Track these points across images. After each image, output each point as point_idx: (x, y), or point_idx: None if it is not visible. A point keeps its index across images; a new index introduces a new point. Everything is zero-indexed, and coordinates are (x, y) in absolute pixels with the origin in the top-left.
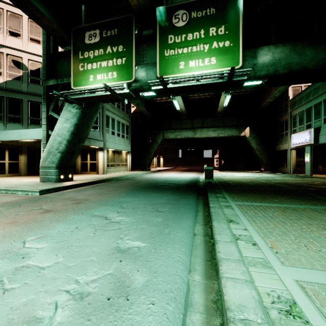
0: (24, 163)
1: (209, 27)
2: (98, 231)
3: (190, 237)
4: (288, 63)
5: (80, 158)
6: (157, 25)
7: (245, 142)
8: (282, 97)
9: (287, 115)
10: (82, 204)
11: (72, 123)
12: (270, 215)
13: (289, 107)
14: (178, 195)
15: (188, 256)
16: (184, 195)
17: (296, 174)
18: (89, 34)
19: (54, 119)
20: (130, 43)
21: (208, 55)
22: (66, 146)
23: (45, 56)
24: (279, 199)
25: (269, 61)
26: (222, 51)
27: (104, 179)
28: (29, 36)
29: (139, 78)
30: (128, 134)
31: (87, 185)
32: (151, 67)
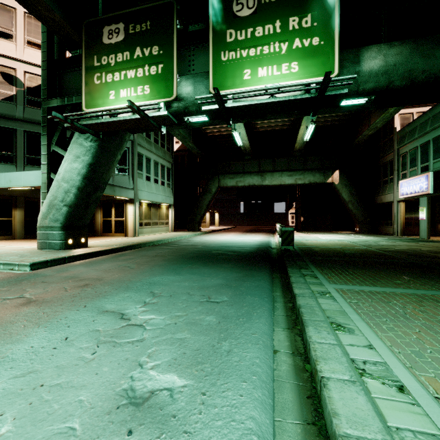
0: (19, 221)
1: (288, 17)
2: (101, 347)
3: (267, 358)
4: (407, 70)
5: (101, 214)
6: (209, 14)
7: (333, 191)
8: (386, 129)
9: (392, 153)
10: (90, 287)
11: (84, 162)
12: (400, 312)
13: (396, 142)
14: (241, 271)
15: (269, 411)
16: (251, 271)
17: (406, 236)
18: (109, 30)
19: (59, 157)
20: (170, 42)
21: (286, 59)
22: (76, 197)
23: (46, 64)
24: (401, 279)
25: (379, 68)
26: (309, 52)
27: (134, 244)
28: (26, 38)
29: (183, 95)
30: (170, 180)
31: (108, 254)
32: (201, 78)
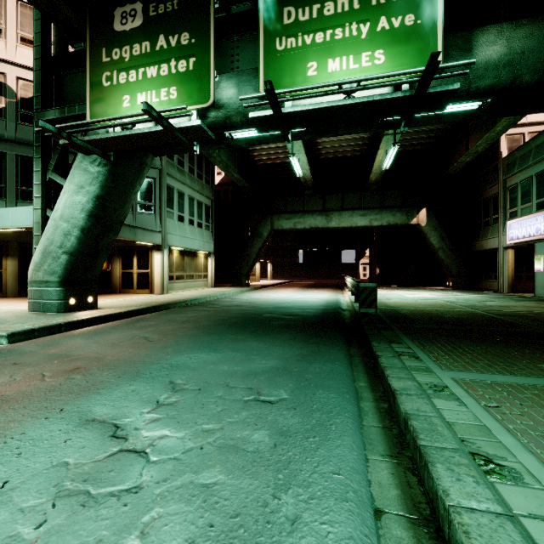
0: (12, 274)
1: None
2: (59, 507)
3: (367, 535)
4: (541, 60)
5: (119, 264)
6: None
7: (418, 235)
8: (488, 154)
9: (496, 186)
10: (80, 373)
11: (89, 194)
12: None
13: (502, 171)
14: (304, 345)
15: None
16: (319, 345)
17: (516, 293)
18: (123, 13)
19: (59, 188)
20: (205, 27)
21: (367, 46)
22: (79, 241)
23: (39, 62)
24: None
25: (499, 58)
26: (399, 35)
27: (159, 305)
28: (19, 34)
29: (223, 101)
30: (209, 221)
31: (123, 318)
32: (248, 77)
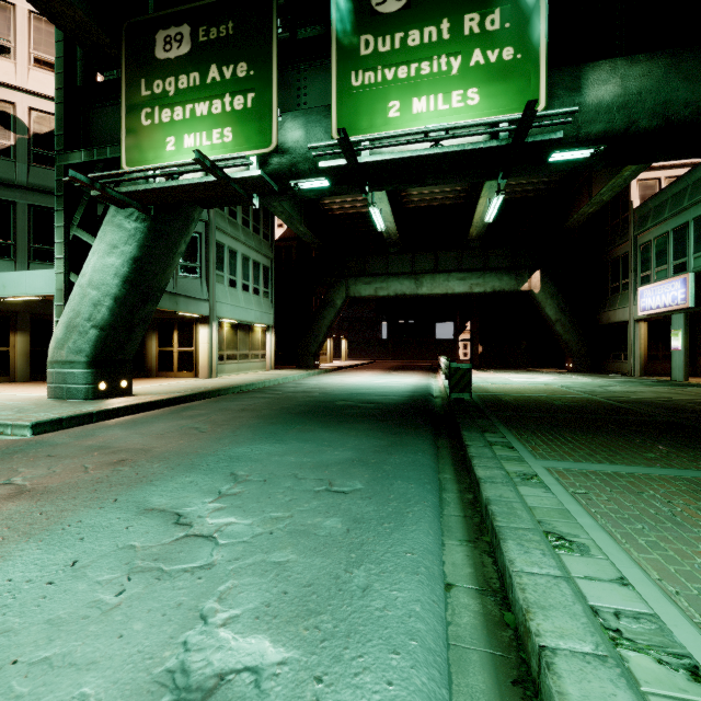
0: (22, 353)
1: (463, 14)
2: (135, 580)
3: (435, 601)
4: (661, 102)
5: (156, 341)
6: (331, 10)
7: (531, 305)
8: (616, 204)
9: (626, 243)
10: (128, 465)
11: (124, 256)
12: (664, 511)
13: (633, 225)
14: (384, 435)
15: None
16: (401, 435)
17: (649, 377)
18: (166, 37)
19: (85, 247)
20: (266, 57)
21: (459, 84)
22: (111, 313)
23: (62, 94)
24: (655, 450)
25: (612, 99)
26: (496, 72)
27: (208, 391)
28: (31, 53)
29: (288, 145)
30: (268, 286)
31: (165, 406)
32: (318, 117)
